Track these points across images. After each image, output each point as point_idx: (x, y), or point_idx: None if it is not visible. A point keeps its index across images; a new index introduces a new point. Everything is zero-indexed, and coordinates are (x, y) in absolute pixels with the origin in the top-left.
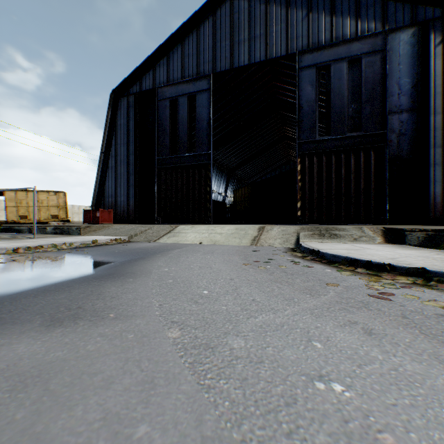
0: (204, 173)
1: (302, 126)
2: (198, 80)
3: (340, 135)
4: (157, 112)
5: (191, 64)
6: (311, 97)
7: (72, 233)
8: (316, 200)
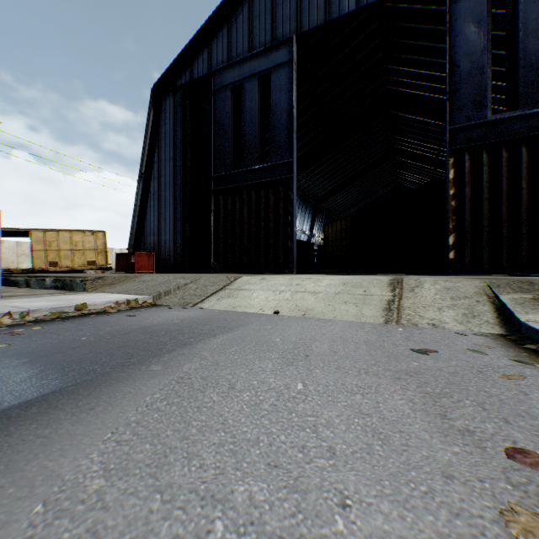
0: (283, 194)
1: (456, 100)
2: (274, 50)
3: (538, 107)
4: (214, 108)
5: (263, 27)
6: (475, 45)
7: (76, 288)
8: (486, 231)
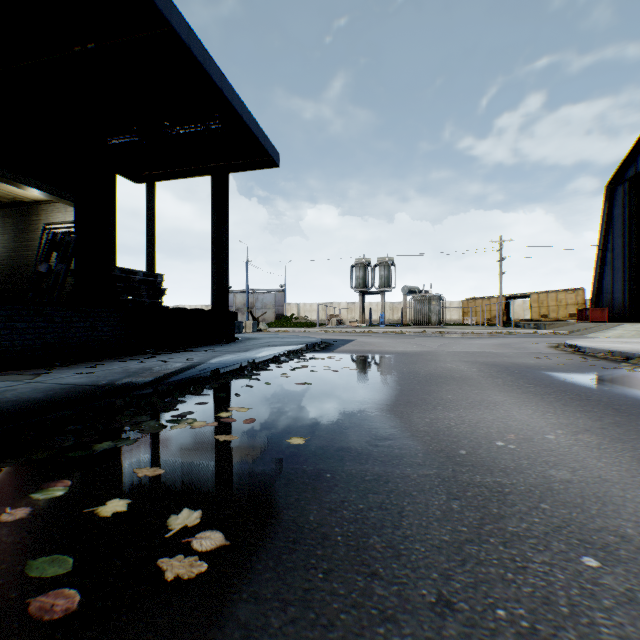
0: None
1: None
2: None
3: None
4: None
5: None
6: None
7: (540, 328)
8: None
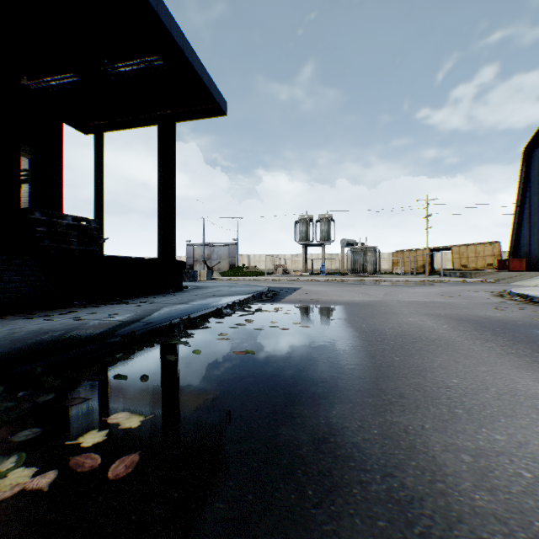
0: None
1: None
2: None
3: None
4: None
5: None
6: None
7: (466, 277)
8: None
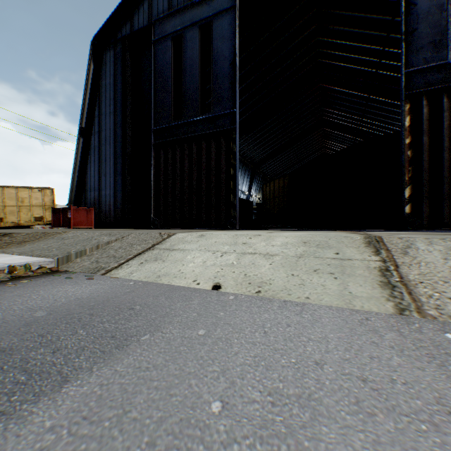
0: (225, 147)
1: (413, 41)
2: None
3: None
4: (154, 59)
5: None
6: None
7: None
8: (447, 183)
